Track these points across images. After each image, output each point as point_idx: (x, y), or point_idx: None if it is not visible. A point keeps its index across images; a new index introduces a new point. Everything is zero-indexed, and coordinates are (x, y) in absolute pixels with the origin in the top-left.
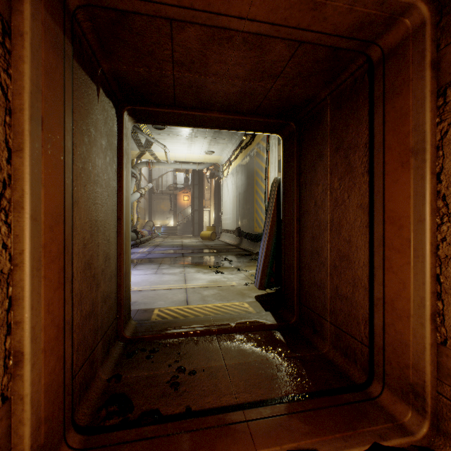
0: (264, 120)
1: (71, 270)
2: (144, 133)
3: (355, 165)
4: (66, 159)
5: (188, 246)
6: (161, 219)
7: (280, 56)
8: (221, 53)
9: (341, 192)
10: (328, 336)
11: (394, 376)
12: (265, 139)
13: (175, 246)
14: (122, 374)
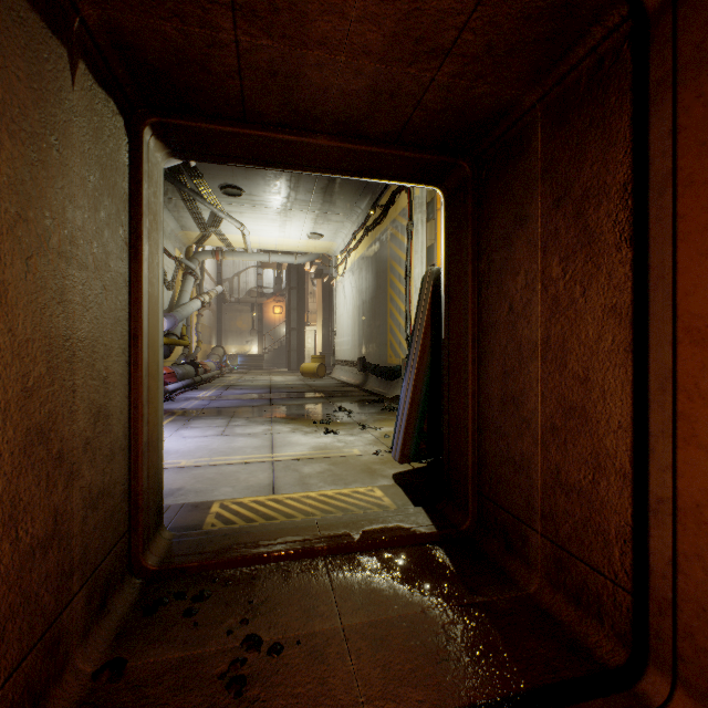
0: (414, 155)
1: None
2: (207, 202)
3: (600, 229)
4: None
5: (280, 387)
6: (236, 344)
7: None
8: None
9: (567, 284)
10: (539, 561)
11: (702, 667)
12: (405, 214)
13: (259, 388)
14: (127, 658)
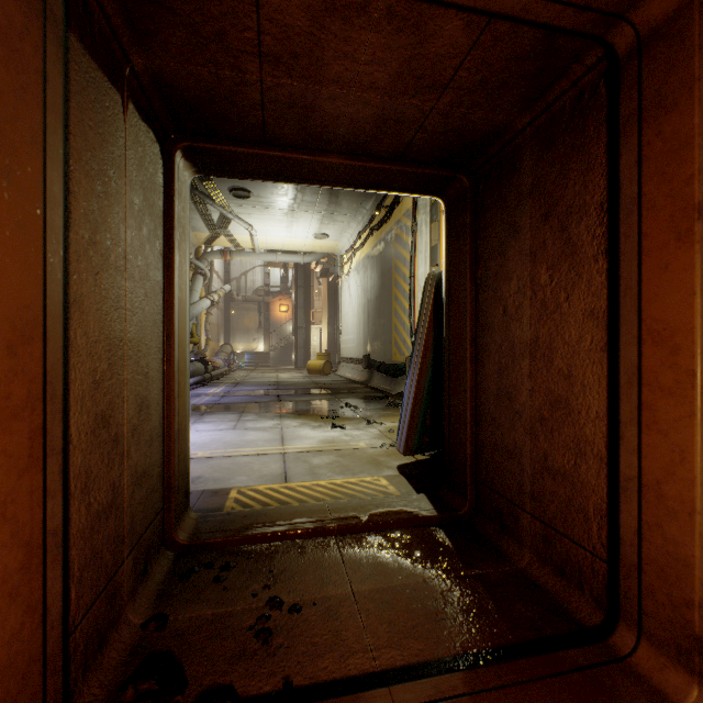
0: (417, 170)
1: (61, 432)
2: (216, 204)
3: (580, 242)
4: (49, 216)
5: (287, 384)
6: (244, 341)
7: (451, 45)
8: (347, 39)
9: (553, 290)
10: (529, 539)
11: (661, 620)
12: (409, 214)
13: (267, 385)
14: (169, 613)
